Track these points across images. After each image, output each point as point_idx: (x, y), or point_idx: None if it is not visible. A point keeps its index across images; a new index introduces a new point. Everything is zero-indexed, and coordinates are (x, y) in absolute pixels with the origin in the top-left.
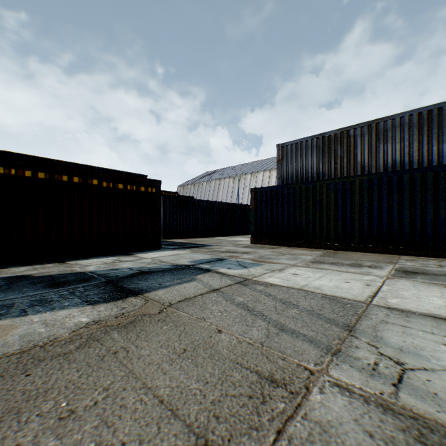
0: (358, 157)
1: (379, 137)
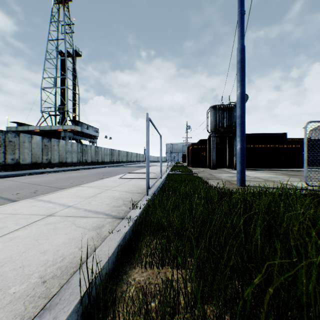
0: None
1: None
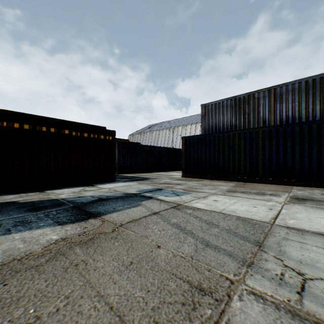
0: (261, 114)
1: (276, 99)
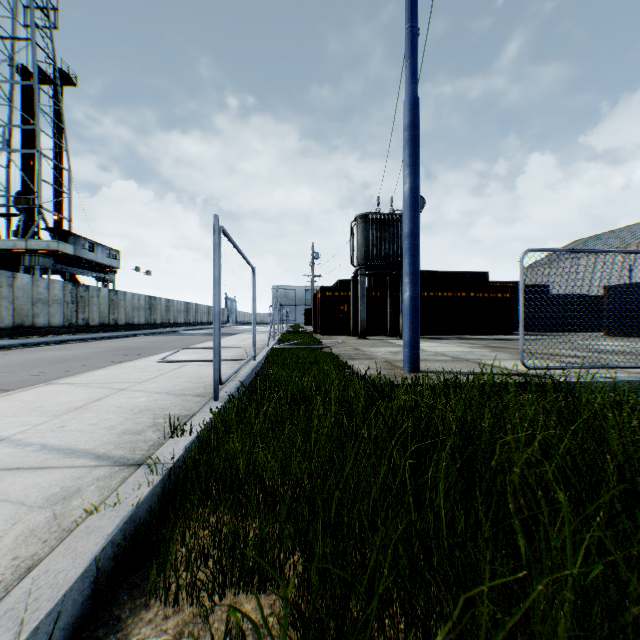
0: None
1: None
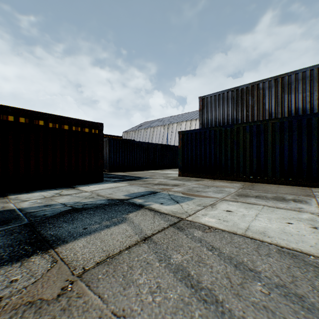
0: (266, 106)
1: (284, 89)
